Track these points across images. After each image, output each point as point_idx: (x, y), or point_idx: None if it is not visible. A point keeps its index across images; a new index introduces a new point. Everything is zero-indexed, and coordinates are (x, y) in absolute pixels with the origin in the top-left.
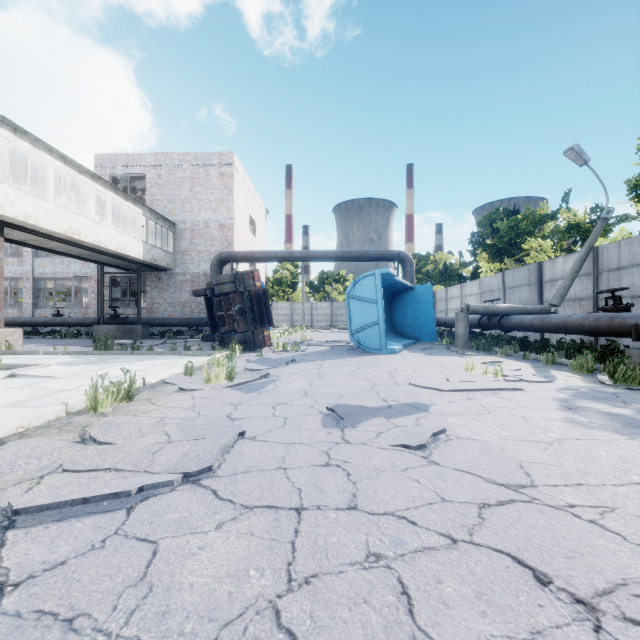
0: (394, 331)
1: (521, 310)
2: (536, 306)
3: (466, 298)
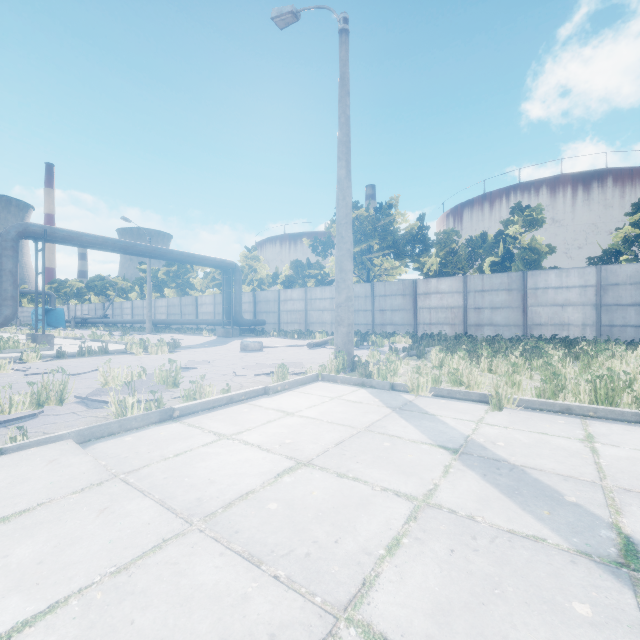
0: (47, 325)
1: (92, 318)
2: (97, 317)
3: (84, 311)
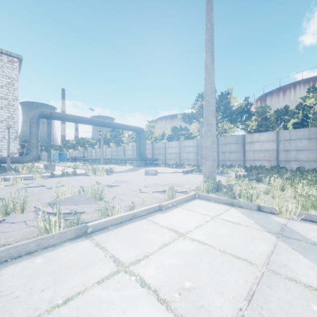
0: (60, 160)
1: (78, 157)
2: (80, 157)
3: (75, 154)
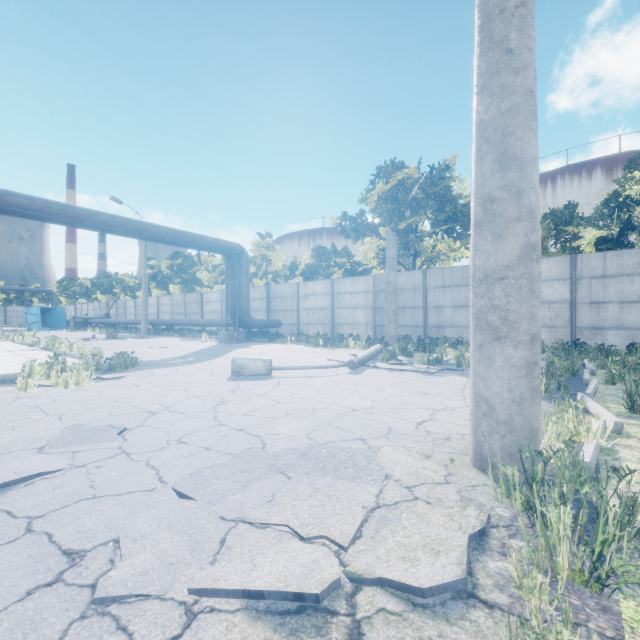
0: (46, 325)
1: (94, 318)
2: (99, 317)
3: (90, 310)
